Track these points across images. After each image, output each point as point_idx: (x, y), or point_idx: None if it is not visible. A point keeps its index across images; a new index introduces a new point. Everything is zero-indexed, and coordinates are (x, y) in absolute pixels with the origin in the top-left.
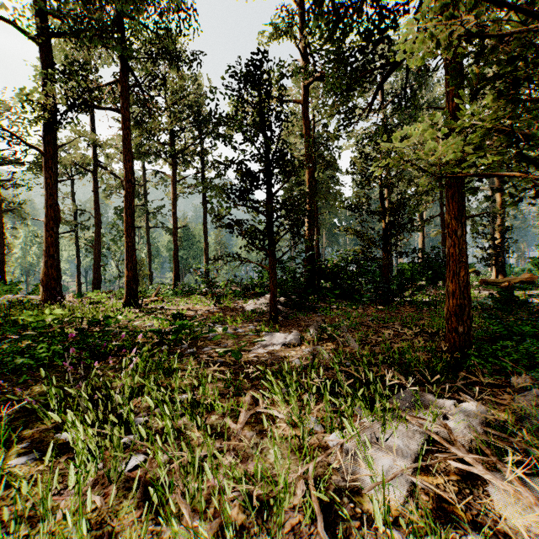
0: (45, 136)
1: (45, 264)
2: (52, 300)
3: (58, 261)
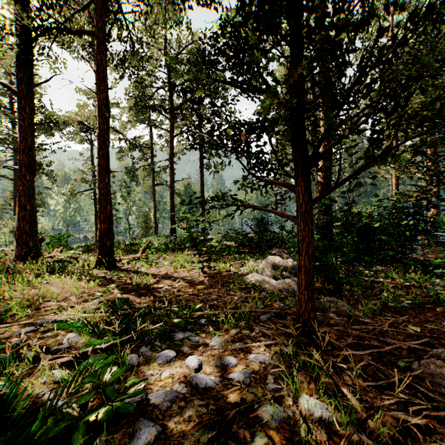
0: (18, 72)
1: (18, 215)
2: (23, 256)
3: (32, 212)
